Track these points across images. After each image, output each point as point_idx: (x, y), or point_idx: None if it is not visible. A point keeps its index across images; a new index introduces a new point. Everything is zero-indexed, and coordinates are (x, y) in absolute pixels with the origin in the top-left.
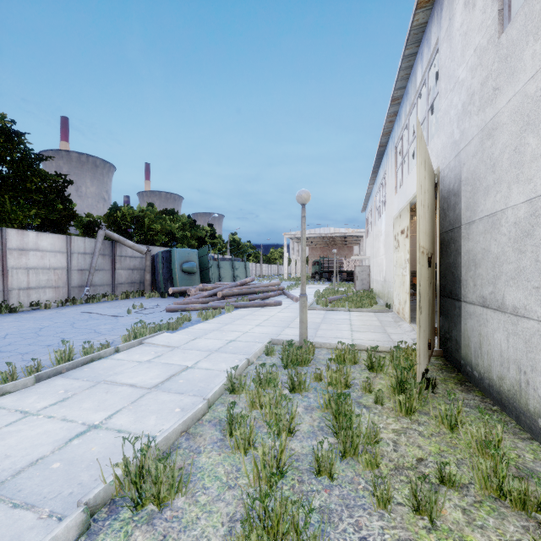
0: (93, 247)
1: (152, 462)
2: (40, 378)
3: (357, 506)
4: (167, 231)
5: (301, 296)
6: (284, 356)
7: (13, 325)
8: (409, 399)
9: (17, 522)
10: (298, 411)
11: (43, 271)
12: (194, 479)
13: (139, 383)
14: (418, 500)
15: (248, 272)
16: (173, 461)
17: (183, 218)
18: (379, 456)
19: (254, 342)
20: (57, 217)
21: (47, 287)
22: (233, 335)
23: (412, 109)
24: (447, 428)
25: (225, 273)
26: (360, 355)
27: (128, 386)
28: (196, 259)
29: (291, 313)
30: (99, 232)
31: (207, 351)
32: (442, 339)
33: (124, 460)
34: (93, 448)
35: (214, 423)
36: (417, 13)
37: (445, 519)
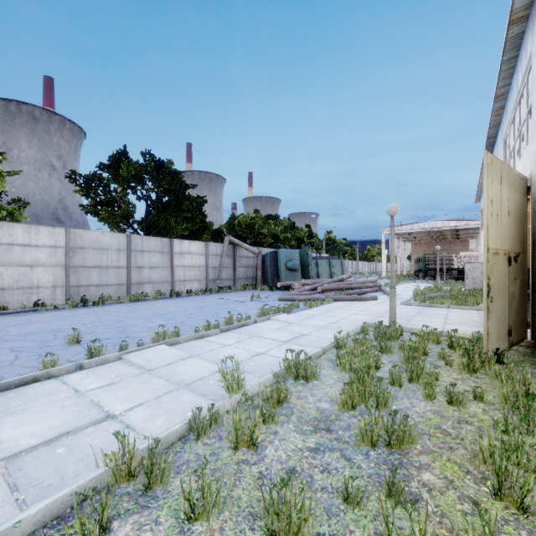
0: (221, 250)
1: (302, 361)
2: (221, 331)
3: (414, 398)
4: (272, 234)
5: (390, 288)
6: (375, 331)
7: (184, 304)
8: (470, 360)
9: (247, 376)
10: (384, 362)
11: (192, 269)
12: (321, 377)
13: (276, 338)
14: (451, 397)
15: (344, 270)
16: (311, 365)
17: (284, 222)
18: (434, 382)
19: (352, 325)
20: (196, 228)
21: (195, 280)
22: (334, 319)
23: (517, 107)
24: (500, 383)
25: (322, 270)
26: (443, 337)
27: (270, 340)
28: (298, 258)
29: (386, 306)
30: (225, 238)
31: (316, 327)
32: (534, 331)
33: (288, 360)
34: (265, 360)
35: (327, 360)
36: (510, 29)
37: (468, 409)
